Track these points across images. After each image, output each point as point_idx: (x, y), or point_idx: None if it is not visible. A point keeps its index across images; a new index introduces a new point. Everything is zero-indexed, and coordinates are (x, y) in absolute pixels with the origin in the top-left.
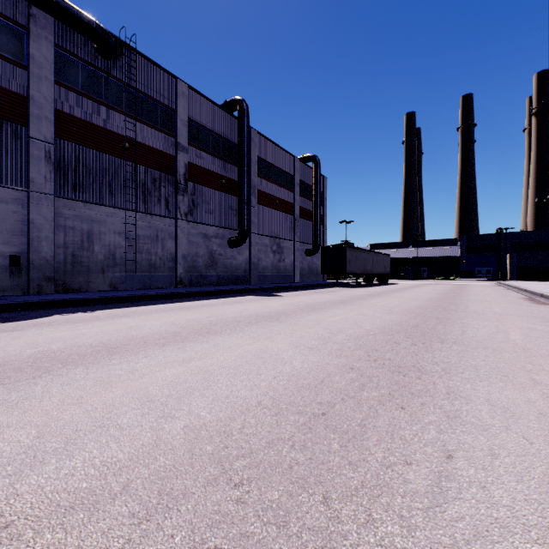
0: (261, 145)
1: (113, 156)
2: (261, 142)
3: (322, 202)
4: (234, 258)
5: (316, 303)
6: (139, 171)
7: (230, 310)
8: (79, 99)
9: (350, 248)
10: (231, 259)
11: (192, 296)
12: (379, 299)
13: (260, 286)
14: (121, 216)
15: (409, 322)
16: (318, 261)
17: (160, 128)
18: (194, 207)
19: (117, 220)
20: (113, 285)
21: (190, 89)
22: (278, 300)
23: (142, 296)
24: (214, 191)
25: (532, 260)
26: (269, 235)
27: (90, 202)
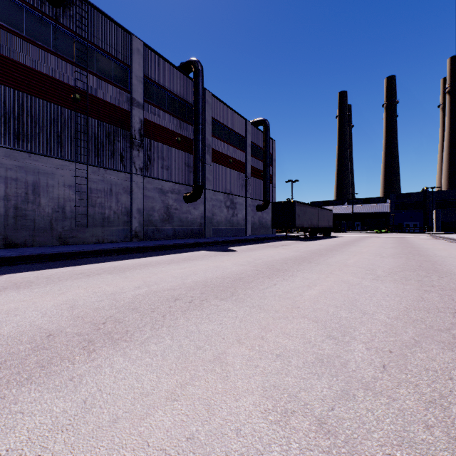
0: (215, 107)
1: (63, 107)
2: (215, 105)
3: (271, 162)
4: (190, 213)
5: (275, 261)
6: (91, 124)
7: (172, 274)
8: (23, 44)
9: (299, 203)
10: (186, 213)
11: (141, 251)
12: (342, 256)
13: (214, 239)
14: (71, 169)
15: (429, 300)
16: (268, 216)
17: (114, 82)
18: (149, 162)
19: (67, 172)
20: (63, 239)
21: (145, 47)
22: (232, 257)
23: (83, 252)
24: (169, 148)
25: (455, 215)
26: (223, 191)
27: (35, 153)
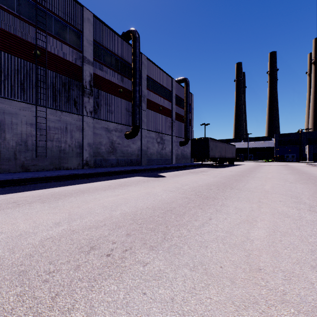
0: (149, 67)
1: (25, 60)
2: (149, 65)
3: (190, 110)
4: (129, 146)
5: (200, 187)
6: (50, 75)
7: (103, 203)
8: None
9: (212, 139)
10: (127, 147)
11: (87, 177)
12: (255, 181)
13: (148, 166)
14: (33, 110)
15: None
16: (188, 149)
17: (69, 43)
18: (98, 107)
19: (29, 113)
20: (25, 167)
21: (94, 18)
22: (162, 182)
23: (35, 178)
24: (114, 97)
25: None
26: (155, 131)
27: (0, 96)
